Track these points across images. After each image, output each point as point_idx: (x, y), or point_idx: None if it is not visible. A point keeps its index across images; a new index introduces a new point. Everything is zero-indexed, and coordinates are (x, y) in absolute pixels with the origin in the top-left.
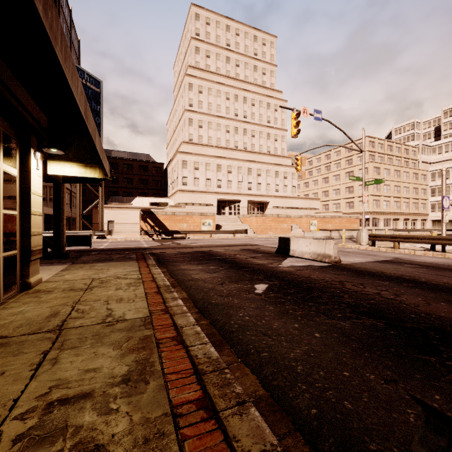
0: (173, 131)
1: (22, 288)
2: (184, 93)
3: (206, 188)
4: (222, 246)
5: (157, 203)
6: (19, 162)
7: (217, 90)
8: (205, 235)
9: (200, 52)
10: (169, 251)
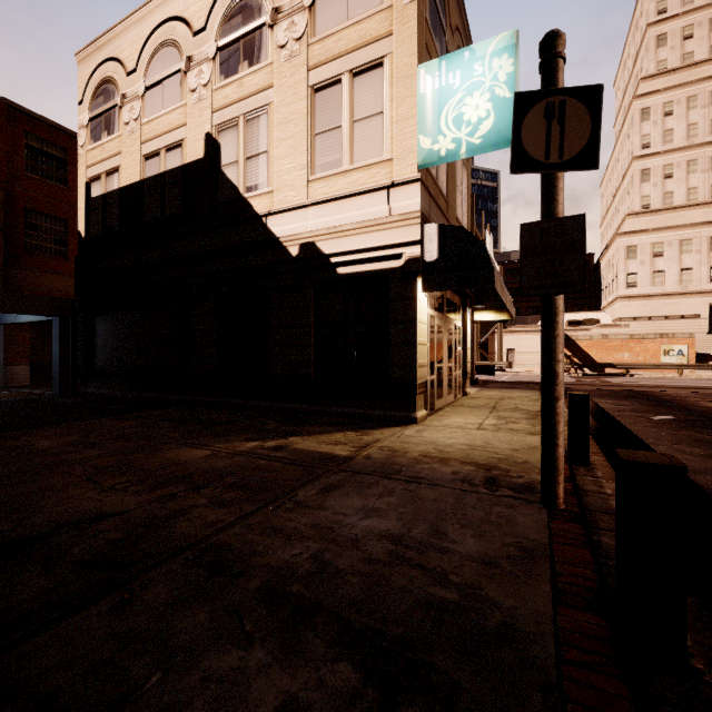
0: (611, 197)
1: (463, 395)
2: (631, 130)
3: (681, 287)
4: (681, 388)
5: (579, 320)
6: (461, 317)
7: (710, 93)
8: (669, 372)
9: (667, 40)
10: (584, 387)
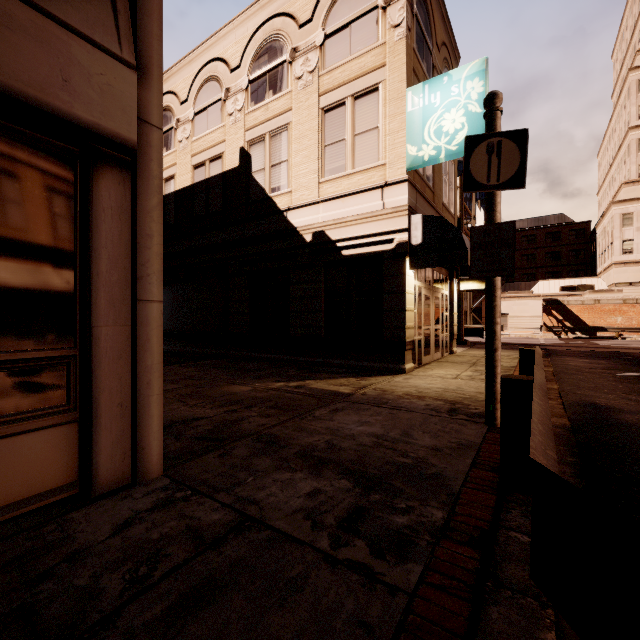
0: (608, 166)
1: (449, 353)
2: (627, 101)
3: None
4: None
5: (573, 286)
6: (448, 287)
7: None
8: None
9: None
10: (568, 348)
